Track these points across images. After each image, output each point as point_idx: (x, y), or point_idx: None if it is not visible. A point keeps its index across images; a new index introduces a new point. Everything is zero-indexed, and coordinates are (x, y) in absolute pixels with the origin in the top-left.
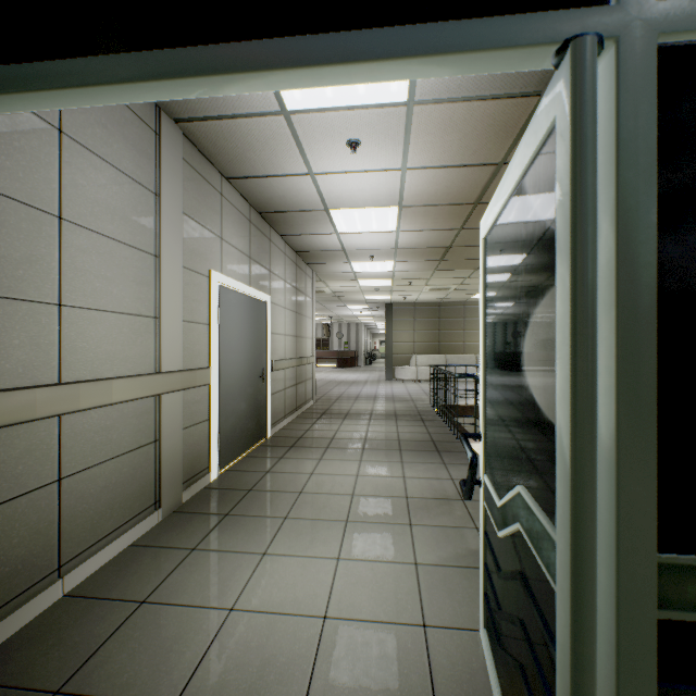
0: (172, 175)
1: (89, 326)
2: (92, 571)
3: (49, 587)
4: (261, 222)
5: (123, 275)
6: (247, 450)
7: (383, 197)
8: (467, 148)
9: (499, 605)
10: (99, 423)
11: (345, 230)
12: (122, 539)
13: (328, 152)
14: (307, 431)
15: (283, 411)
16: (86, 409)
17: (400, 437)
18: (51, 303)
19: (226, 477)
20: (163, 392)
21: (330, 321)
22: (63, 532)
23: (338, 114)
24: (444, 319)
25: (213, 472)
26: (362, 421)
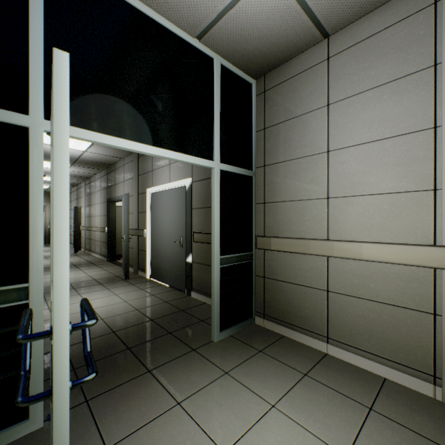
0: None
1: (348, 207)
2: (347, 360)
3: (319, 340)
4: None
5: (381, 164)
6: None
7: None
8: None
9: None
10: (356, 270)
11: None
12: (376, 365)
13: None
14: None
15: None
16: (338, 257)
17: None
18: (323, 198)
19: None
20: (439, 266)
21: None
22: (330, 320)
23: None
24: None
25: None
26: None
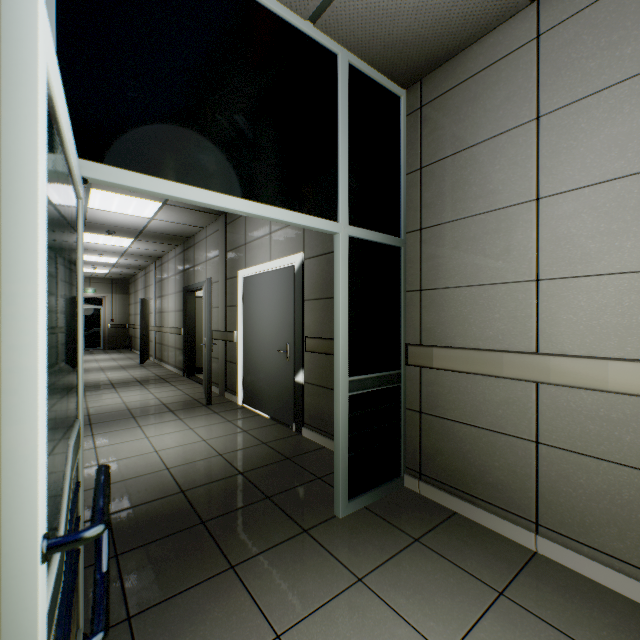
0: None
1: (577, 296)
2: (576, 569)
3: (520, 527)
4: None
5: None
6: None
7: None
8: None
9: None
10: (594, 409)
11: None
12: (637, 586)
13: None
14: None
15: None
16: (558, 384)
17: None
18: (527, 281)
19: None
20: None
21: None
22: (541, 494)
23: None
24: None
25: None
26: None
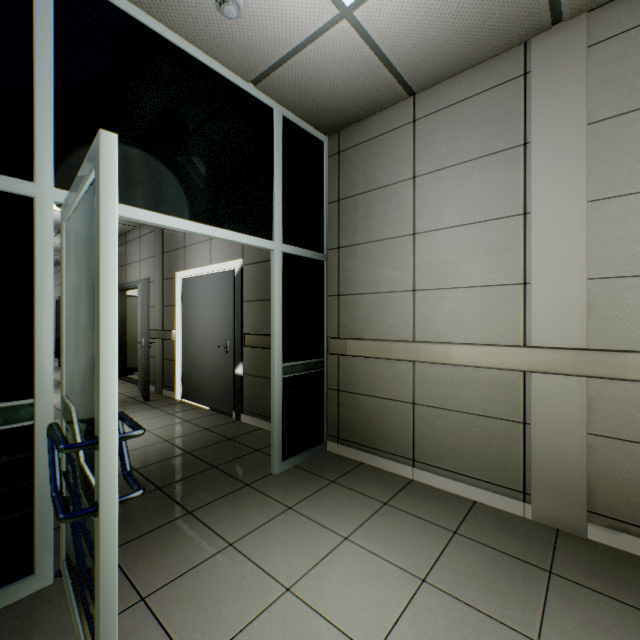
0: (555, 97)
1: (436, 302)
2: (435, 485)
3: (404, 464)
4: None
5: (472, 253)
6: None
7: None
8: None
9: None
10: (445, 377)
11: None
12: (466, 487)
13: None
14: None
15: None
16: (425, 362)
17: None
18: (408, 291)
19: None
20: (528, 369)
21: None
22: (416, 439)
23: None
24: None
25: None
26: None
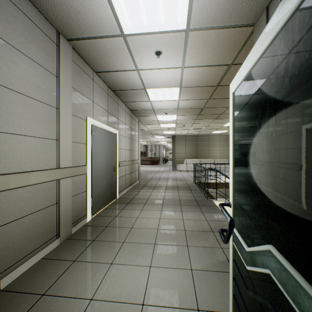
0: (66, 67)
1: (17, 144)
2: (19, 275)
3: None
4: (113, 95)
5: (37, 117)
6: (106, 205)
7: (172, 82)
8: (214, 56)
9: (246, 309)
10: (23, 195)
11: (154, 99)
12: (37, 256)
13: (145, 58)
14: (135, 195)
15: (124, 186)
16: (14, 188)
17: (180, 198)
18: None
19: (95, 219)
20: (61, 178)
21: (147, 143)
22: (0, 255)
23: (150, 36)
24: (199, 142)
25: (88, 217)
26: (162, 190)
